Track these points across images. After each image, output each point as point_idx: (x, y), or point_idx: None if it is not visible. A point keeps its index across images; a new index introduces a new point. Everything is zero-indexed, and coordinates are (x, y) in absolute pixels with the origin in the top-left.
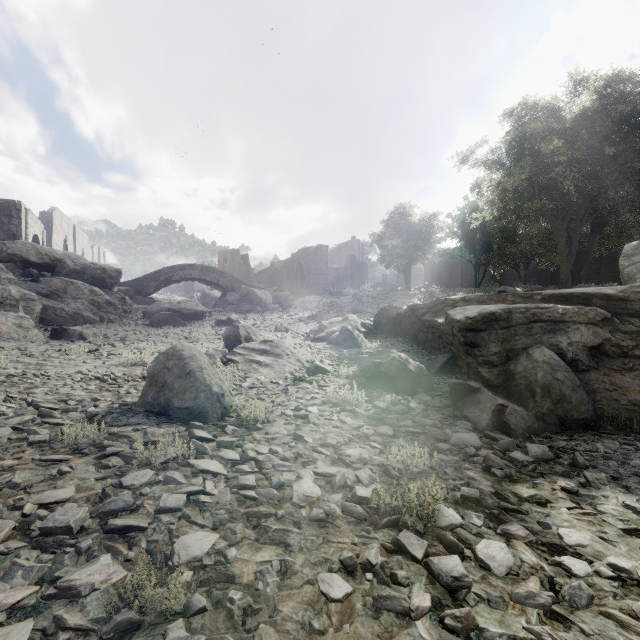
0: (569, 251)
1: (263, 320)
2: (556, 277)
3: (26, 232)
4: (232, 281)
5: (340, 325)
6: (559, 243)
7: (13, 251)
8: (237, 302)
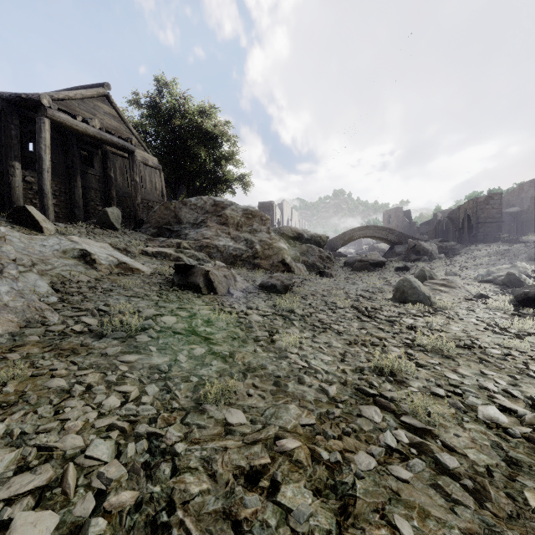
0: None
1: (432, 267)
2: None
3: (275, 218)
4: (399, 236)
5: (507, 271)
6: None
7: (283, 232)
8: (405, 253)
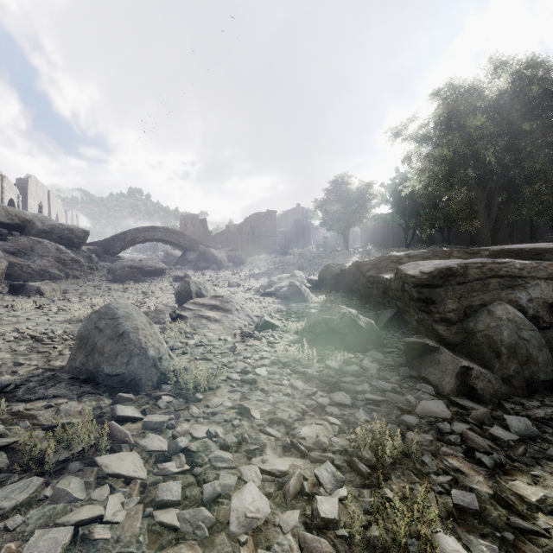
0: (489, 215)
1: (218, 276)
2: (474, 239)
3: (2, 196)
4: (191, 242)
5: (288, 281)
6: (480, 208)
7: None
8: (195, 260)
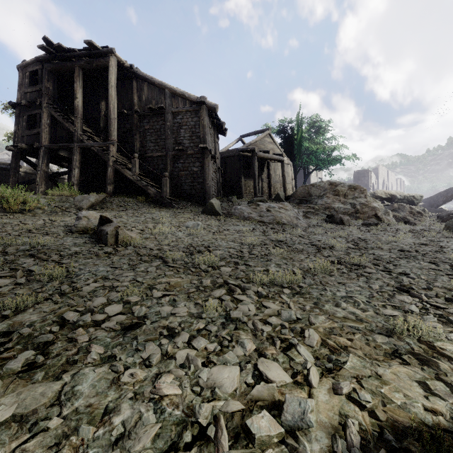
0: None
1: None
2: None
3: (370, 182)
4: None
5: None
6: None
7: (376, 194)
8: None
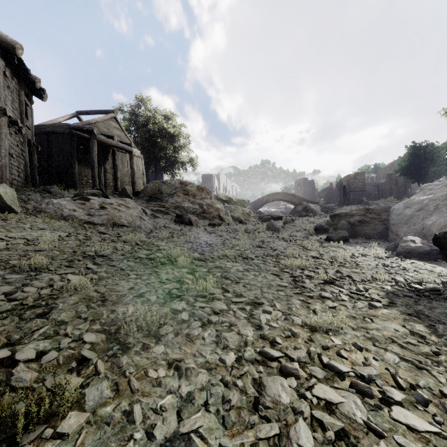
0: None
1: (308, 220)
2: None
3: (214, 186)
4: (299, 199)
5: None
6: None
7: (219, 197)
8: (300, 211)
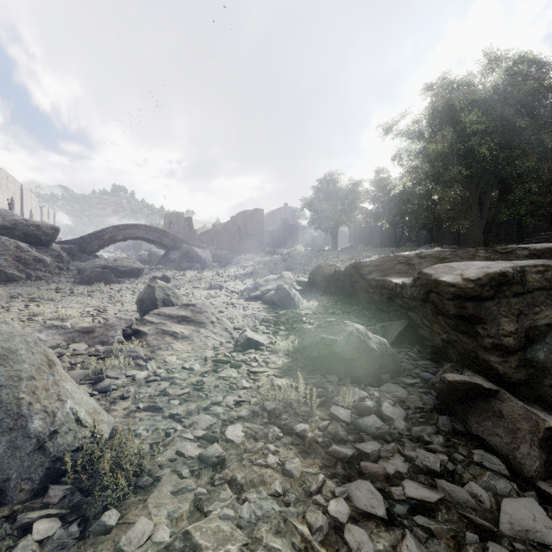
0: (481, 215)
1: (200, 277)
2: (462, 239)
3: None
4: (174, 240)
5: (275, 283)
6: (473, 207)
7: None
8: (178, 260)
